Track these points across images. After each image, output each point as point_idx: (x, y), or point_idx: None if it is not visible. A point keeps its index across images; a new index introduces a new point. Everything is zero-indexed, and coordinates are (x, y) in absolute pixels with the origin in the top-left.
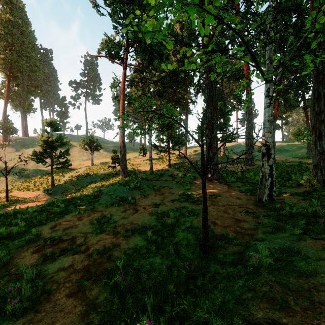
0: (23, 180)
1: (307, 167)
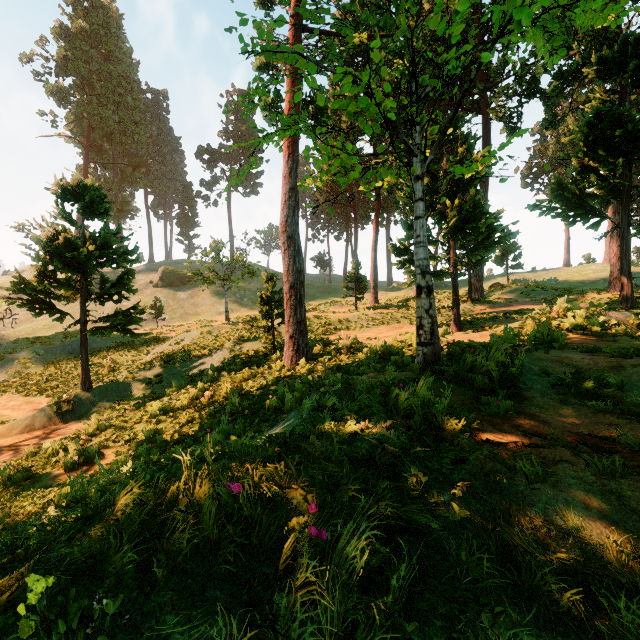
0: (54, 361)
1: None
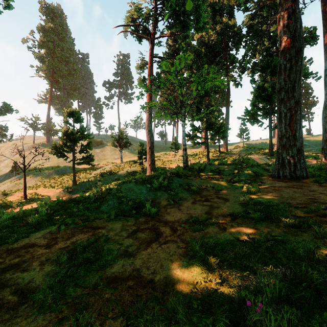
0: (52, 177)
1: None
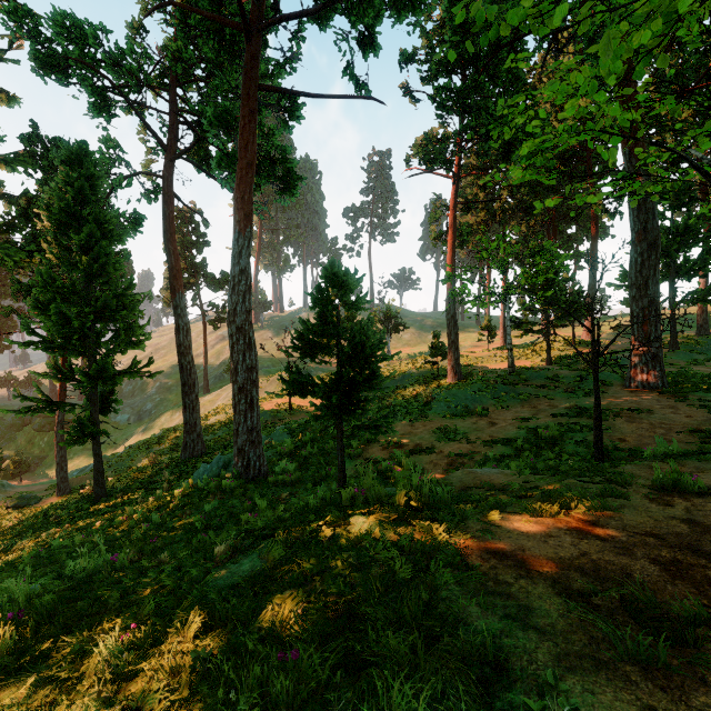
0: None
1: None
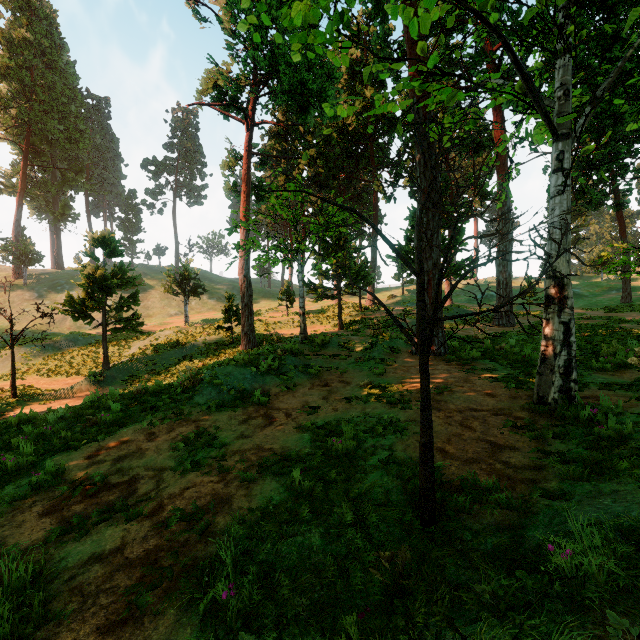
0: (50, 354)
1: (628, 328)
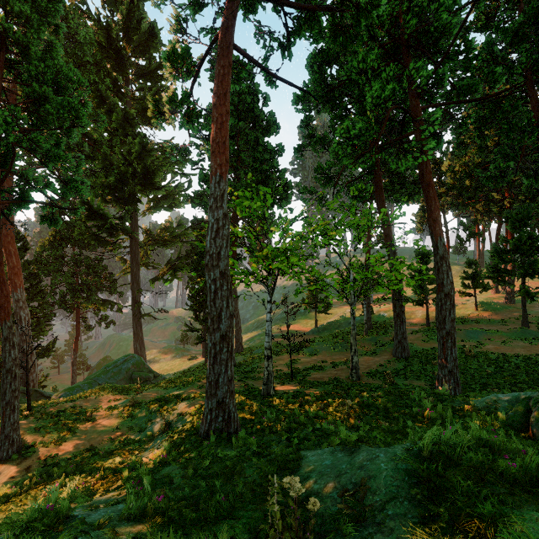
0: (306, 314)
1: None
